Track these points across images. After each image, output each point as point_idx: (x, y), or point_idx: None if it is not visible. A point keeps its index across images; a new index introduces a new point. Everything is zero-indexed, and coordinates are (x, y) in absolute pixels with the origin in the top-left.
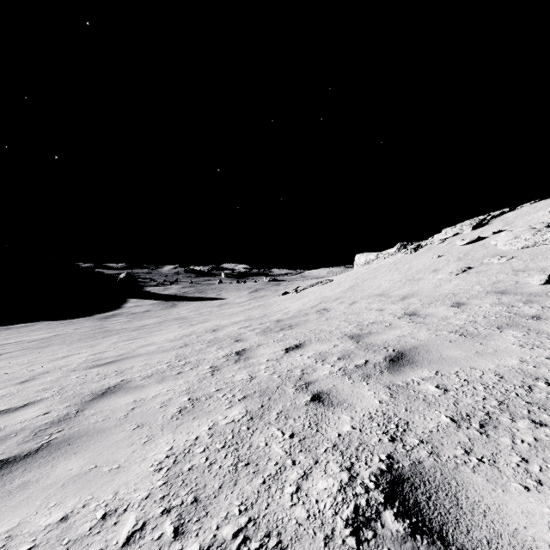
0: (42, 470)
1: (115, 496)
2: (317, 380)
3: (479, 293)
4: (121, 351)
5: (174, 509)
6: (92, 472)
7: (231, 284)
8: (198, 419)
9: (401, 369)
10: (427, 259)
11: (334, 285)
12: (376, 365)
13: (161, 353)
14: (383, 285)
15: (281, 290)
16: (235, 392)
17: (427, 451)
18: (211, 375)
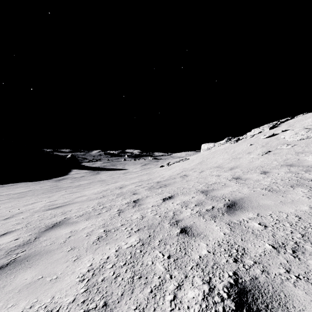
0: (7, 279)
1: (52, 300)
2: (183, 219)
3: (277, 166)
4: (66, 200)
5: (90, 311)
6: (39, 281)
7: (131, 161)
8: (109, 244)
9: (235, 212)
10: (244, 146)
11: (190, 161)
12: (219, 209)
13: (89, 201)
14: (219, 161)
15: (159, 164)
16: (133, 226)
17: (260, 270)
18: (118, 215)
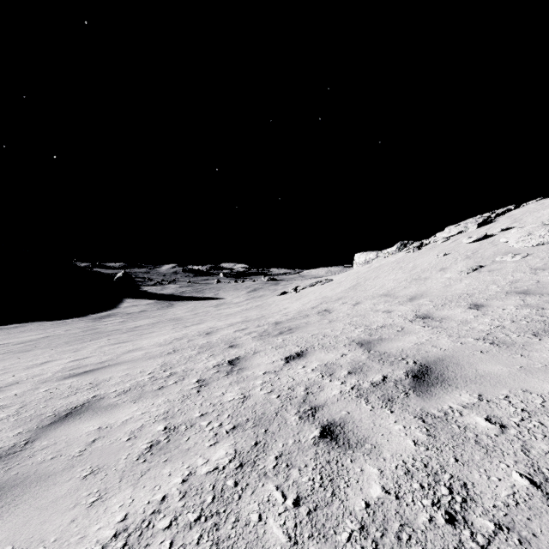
0: None
1: None
2: (326, 403)
3: (498, 293)
4: (104, 358)
5: None
6: None
7: (229, 284)
8: (171, 463)
9: (431, 389)
10: (432, 257)
11: (335, 285)
12: (398, 383)
13: (147, 361)
14: (387, 285)
15: (280, 290)
16: (223, 419)
17: None
18: (197, 393)
